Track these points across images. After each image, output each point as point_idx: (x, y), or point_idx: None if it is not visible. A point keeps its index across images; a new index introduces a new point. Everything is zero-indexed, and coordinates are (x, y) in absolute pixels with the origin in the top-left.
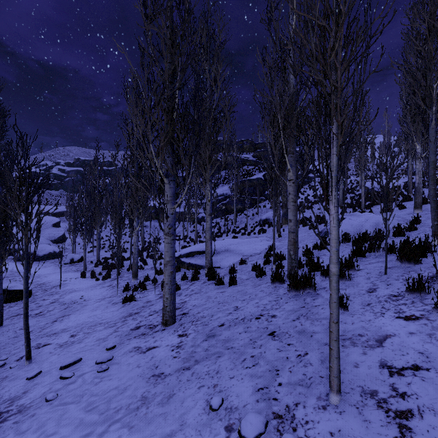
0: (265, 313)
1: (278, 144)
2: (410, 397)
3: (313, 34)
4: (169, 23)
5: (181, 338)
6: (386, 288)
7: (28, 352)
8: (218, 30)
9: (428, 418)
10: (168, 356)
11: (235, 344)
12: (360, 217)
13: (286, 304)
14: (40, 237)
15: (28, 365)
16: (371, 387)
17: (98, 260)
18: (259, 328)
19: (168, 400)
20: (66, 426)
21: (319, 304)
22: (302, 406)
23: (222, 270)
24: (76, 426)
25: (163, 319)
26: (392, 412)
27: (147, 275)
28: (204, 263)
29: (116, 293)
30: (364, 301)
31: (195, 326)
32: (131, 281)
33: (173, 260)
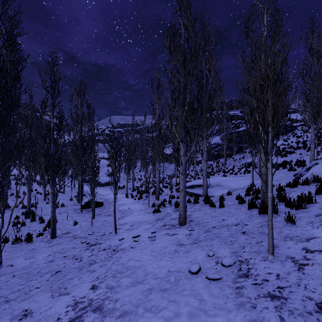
0: (241, 223)
1: (253, 116)
2: (311, 260)
3: (278, 41)
4: (182, 55)
5: (190, 231)
6: None
7: (115, 229)
8: (211, 37)
9: (315, 266)
10: (184, 238)
11: (221, 235)
12: None
13: (255, 219)
14: (101, 172)
15: (116, 235)
16: (292, 255)
17: (133, 187)
18: (236, 229)
19: (187, 252)
20: (145, 255)
21: (278, 220)
22: (253, 259)
23: (214, 198)
24: (149, 255)
25: (179, 221)
26: (298, 263)
27: (165, 198)
28: (202, 193)
29: (148, 207)
30: (309, 220)
31: (198, 227)
32: (155, 201)
33: (185, 189)
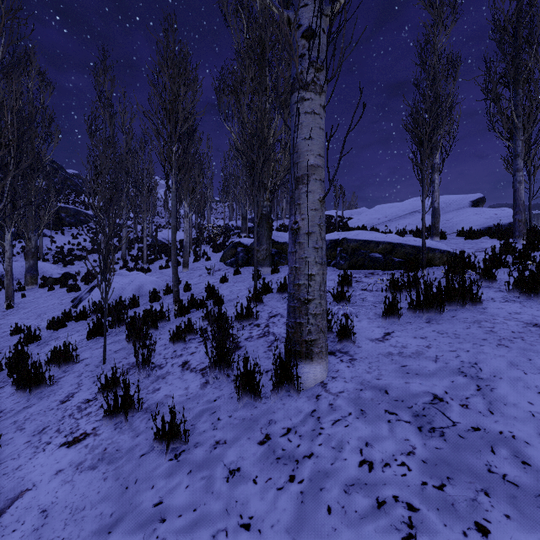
0: None
1: None
2: None
3: None
4: None
5: None
6: (88, 389)
7: None
8: None
9: None
10: None
11: None
12: (126, 277)
13: None
14: None
15: None
16: None
17: None
18: None
19: None
20: None
21: None
22: None
23: None
24: None
25: None
26: None
27: None
28: None
29: None
30: (41, 425)
31: None
32: None
33: None
